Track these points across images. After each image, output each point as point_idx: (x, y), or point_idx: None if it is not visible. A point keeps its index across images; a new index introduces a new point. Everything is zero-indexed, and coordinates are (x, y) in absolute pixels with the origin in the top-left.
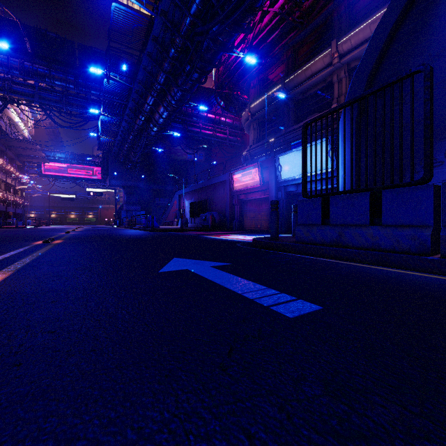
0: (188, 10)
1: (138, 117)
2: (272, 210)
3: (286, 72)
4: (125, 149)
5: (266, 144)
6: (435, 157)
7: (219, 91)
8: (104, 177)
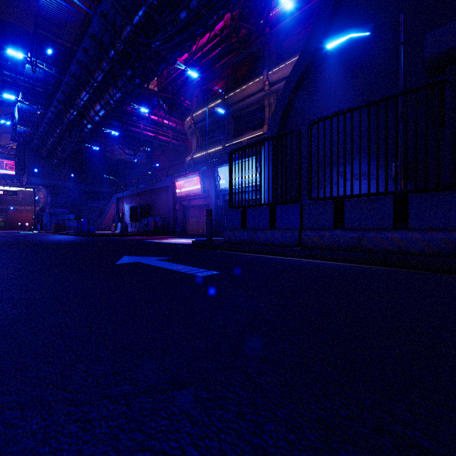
0: (130, 20)
1: (68, 111)
2: (207, 217)
3: (226, 88)
4: (50, 143)
5: (207, 155)
6: (322, 181)
7: (161, 95)
8: (20, 173)
